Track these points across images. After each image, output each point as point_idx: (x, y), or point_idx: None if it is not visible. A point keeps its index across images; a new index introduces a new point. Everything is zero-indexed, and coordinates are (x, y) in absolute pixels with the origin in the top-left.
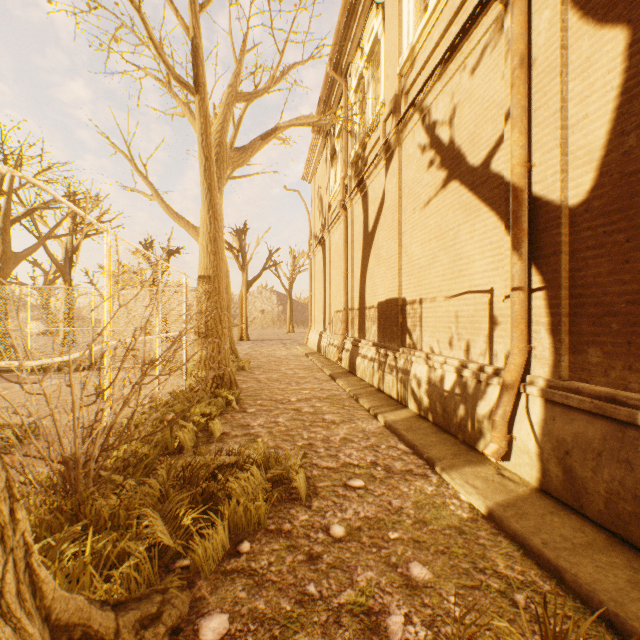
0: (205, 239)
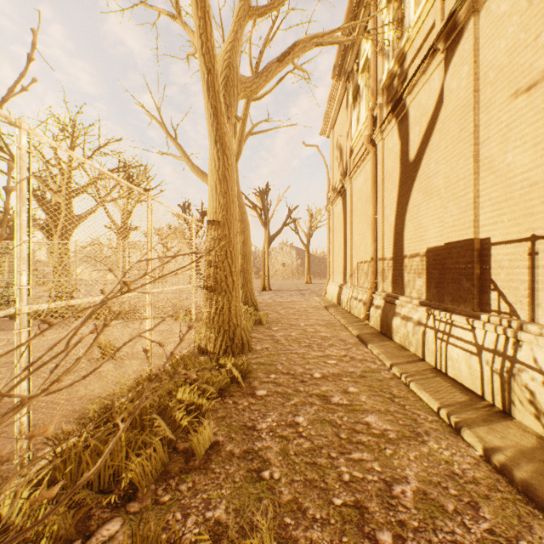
0: (213, 179)
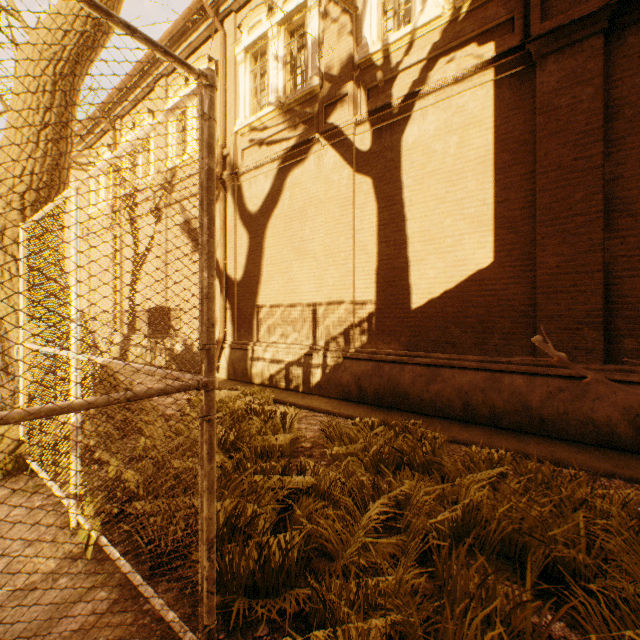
0: None
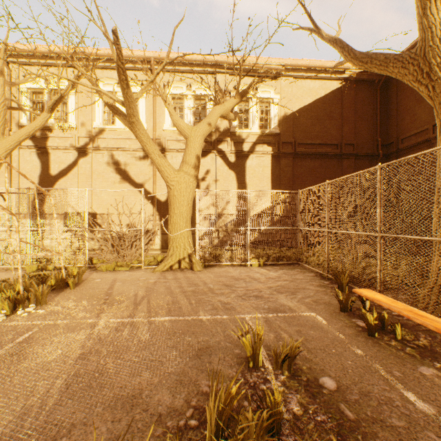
0: None
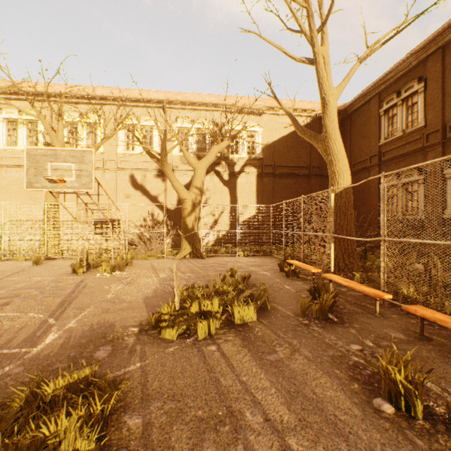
0: None
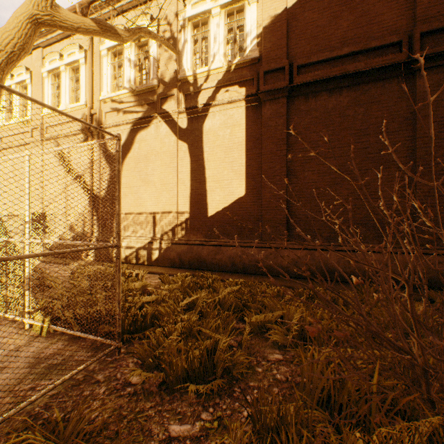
0: None
